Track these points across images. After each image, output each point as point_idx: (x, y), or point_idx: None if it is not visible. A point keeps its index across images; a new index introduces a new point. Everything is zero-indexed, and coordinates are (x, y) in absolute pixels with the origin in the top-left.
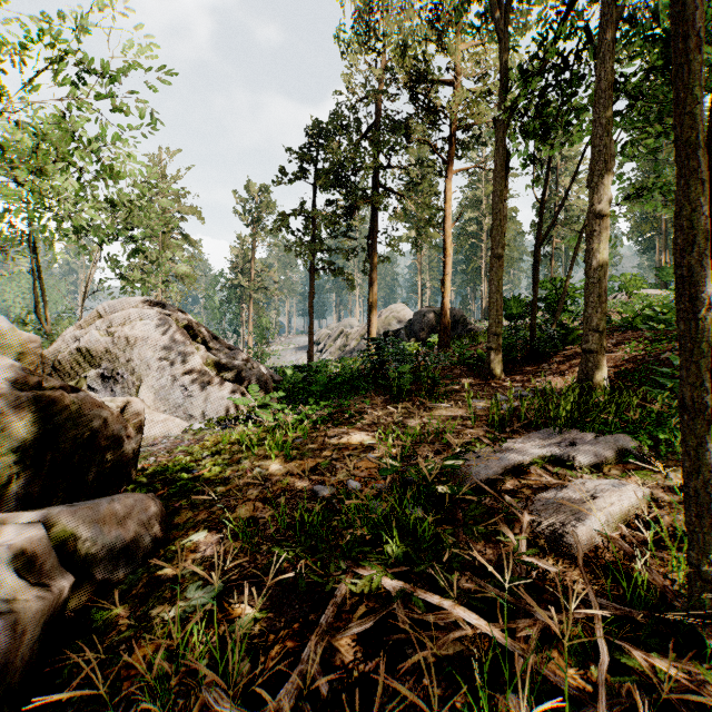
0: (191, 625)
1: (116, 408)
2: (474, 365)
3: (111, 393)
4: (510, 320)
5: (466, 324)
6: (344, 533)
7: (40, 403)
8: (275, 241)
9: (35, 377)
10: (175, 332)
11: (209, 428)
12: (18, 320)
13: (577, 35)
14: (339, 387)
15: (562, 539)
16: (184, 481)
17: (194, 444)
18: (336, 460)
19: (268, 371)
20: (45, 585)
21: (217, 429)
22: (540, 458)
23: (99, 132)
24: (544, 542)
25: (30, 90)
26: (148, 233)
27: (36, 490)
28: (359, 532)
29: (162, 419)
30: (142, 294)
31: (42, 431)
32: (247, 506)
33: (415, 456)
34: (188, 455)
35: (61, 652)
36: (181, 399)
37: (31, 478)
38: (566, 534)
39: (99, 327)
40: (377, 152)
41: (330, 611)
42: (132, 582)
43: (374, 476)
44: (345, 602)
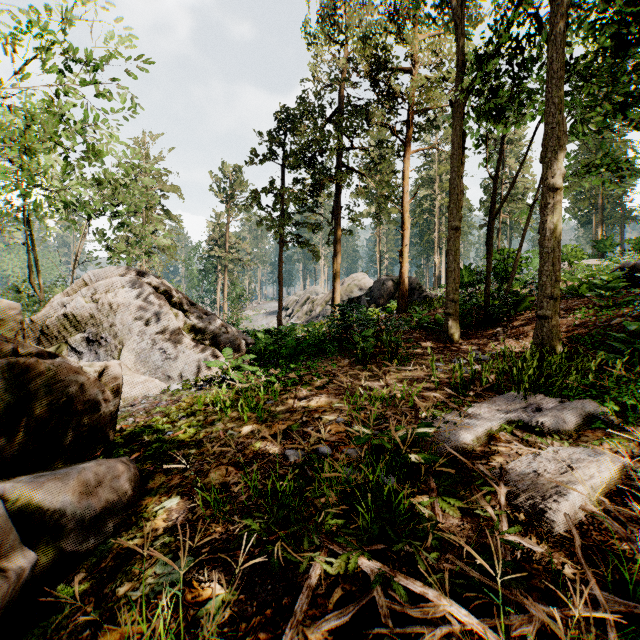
0: (157, 613)
1: (94, 373)
2: (432, 329)
3: (95, 355)
4: (461, 288)
5: (422, 291)
6: (316, 502)
7: (14, 370)
8: (248, 217)
9: (11, 344)
10: (155, 298)
11: (186, 389)
12: (13, 288)
13: (531, 20)
14: (307, 350)
15: (543, 513)
16: (159, 443)
17: (171, 405)
18: (306, 422)
19: (241, 334)
20: (1, 570)
21: (193, 390)
22: (507, 424)
23: (85, 115)
24: (524, 516)
25: (23, 77)
26: (132, 208)
27: (10, 456)
28: (335, 511)
29: (142, 381)
30: (127, 264)
31: (17, 397)
32: (220, 471)
33: (383, 420)
34: (165, 416)
35: (23, 635)
36: (160, 362)
37: (6, 445)
38: (547, 508)
39: (84, 294)
40: (341, 135)
41: (305, 595)
42: (102, 553)
43: (344, 441)
44: (320, 583)
